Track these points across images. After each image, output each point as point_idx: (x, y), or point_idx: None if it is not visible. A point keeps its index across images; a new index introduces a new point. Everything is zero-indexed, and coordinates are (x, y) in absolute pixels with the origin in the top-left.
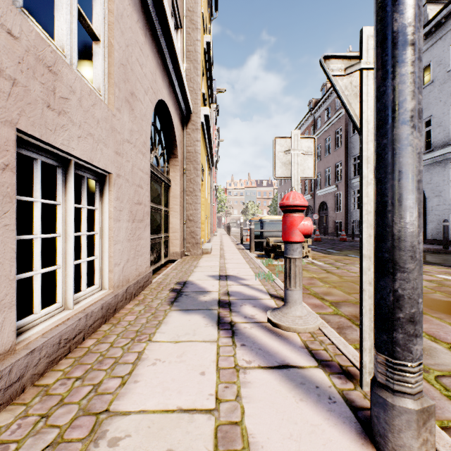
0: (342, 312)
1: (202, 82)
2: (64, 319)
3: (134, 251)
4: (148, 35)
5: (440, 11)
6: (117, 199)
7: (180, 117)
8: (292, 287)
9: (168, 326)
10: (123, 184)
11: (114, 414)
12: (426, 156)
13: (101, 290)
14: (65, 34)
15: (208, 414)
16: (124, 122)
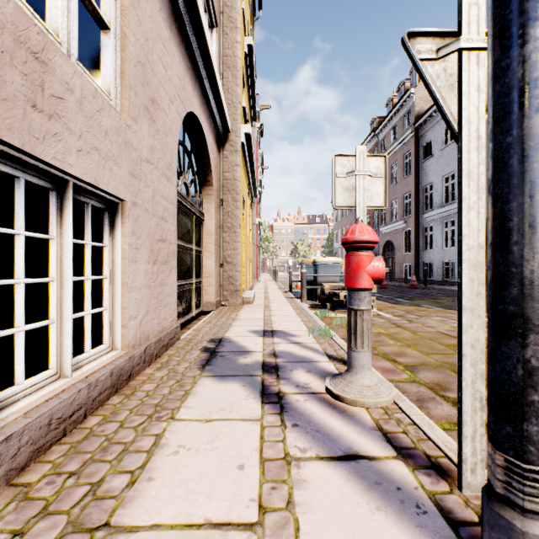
0: (420, 379)
1: (243, 95)
2: (57, 391)
3: (156, 301)
4: (174, 30)
5: None
6: (132, 233)
7: (215, 136)
8: (359, 347)
9: (197, 398)
10: (141, 215)
11: (116, 530)
12: None
13: (111, 351)
14: (60, 14)
15: (248, 530)
16: (142, 136)
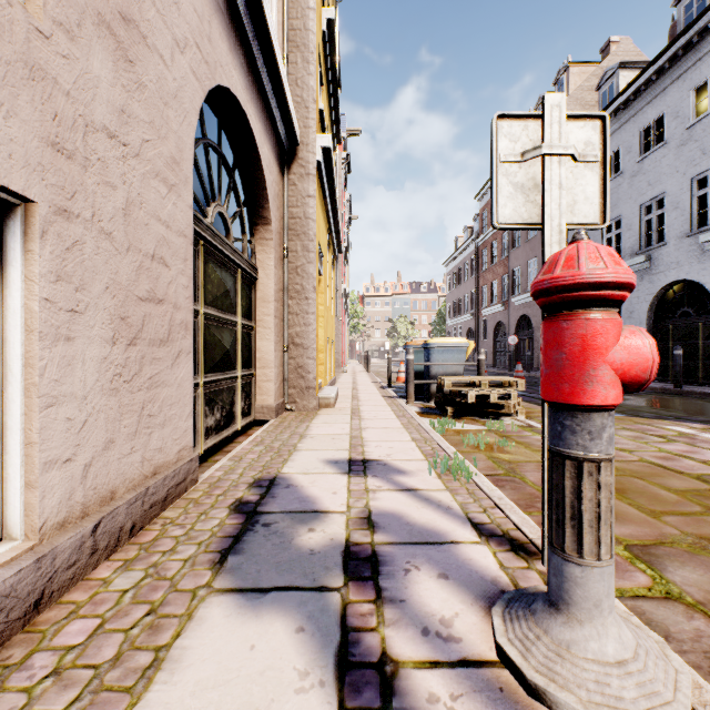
0: (680, 588)
1: (320, 96)
2: None
3: (137, 418)
4: None
5: None
6: (58, 277)
7: (275, 148)
8: (587, 555)
9: (175, 687)
10: (89, 241)
11: None
12: None
13: None
14: None
15: None
16: (92, 75)
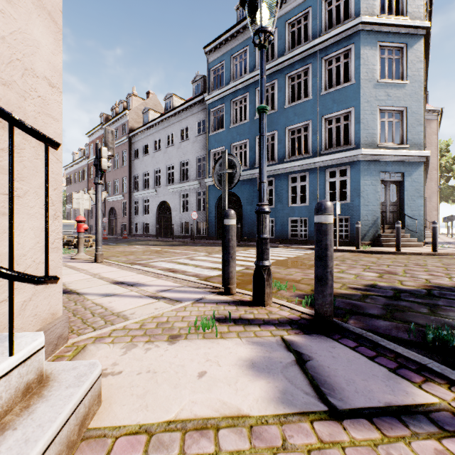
0: None
1: None
2: None
3: None
4: None
5: (176, 108)
6: None
7: None
8: (81, 247)
9: None
10: None
11: None
12: (171, 187)
13: None
14: None
15: None
16: None
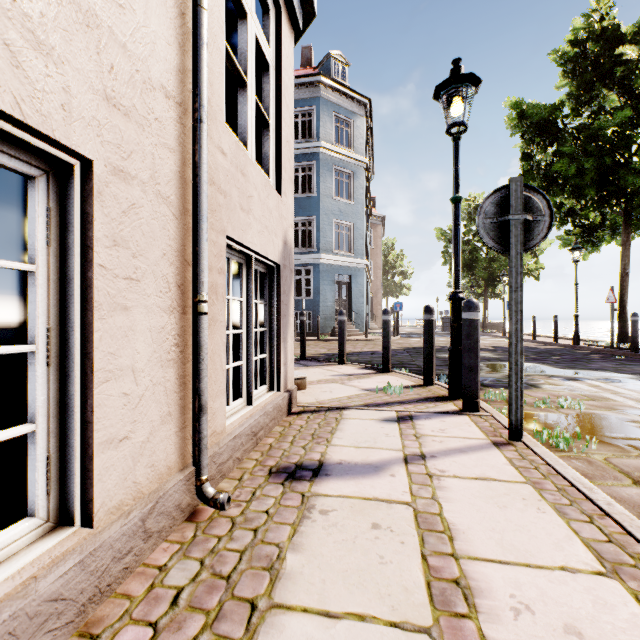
0: None
1: None
2: None
3: None
4: None
5: None
6: None
7: None
8: None
9: None
10: None
11: None
12: None
13: None
14: None
15: None
16: None
